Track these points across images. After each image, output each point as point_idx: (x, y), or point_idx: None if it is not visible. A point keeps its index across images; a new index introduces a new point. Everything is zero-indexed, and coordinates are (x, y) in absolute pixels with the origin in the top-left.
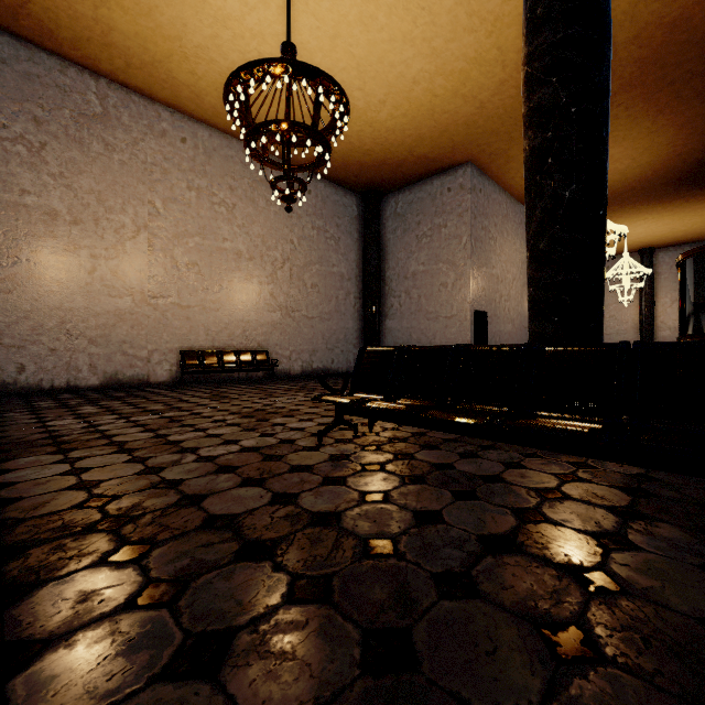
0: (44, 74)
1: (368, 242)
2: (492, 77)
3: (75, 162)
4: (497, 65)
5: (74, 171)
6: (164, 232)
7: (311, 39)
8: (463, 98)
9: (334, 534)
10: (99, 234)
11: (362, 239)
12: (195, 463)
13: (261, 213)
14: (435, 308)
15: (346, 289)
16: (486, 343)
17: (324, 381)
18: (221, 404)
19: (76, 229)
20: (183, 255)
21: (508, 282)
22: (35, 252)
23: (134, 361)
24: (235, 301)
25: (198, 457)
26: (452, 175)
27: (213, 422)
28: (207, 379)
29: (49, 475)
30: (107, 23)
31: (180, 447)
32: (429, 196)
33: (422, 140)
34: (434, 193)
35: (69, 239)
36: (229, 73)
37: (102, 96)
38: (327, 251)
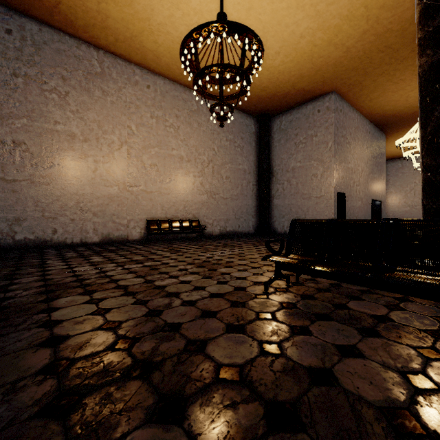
0: (67, 49)
1: (262, 149)
2: (358, 29)
3: (85, 103)
4: (362, 19)
5: (84, 108)
6: (137, 145)
7: (233, 12)
8: (334, 46)
9: (344, 398)
10: (99, 147)
11: (258, 147)
12: (182, 307)
13: (195, 131)
14: (308, 191)
15: (247, 179)
16: (344, 214)
17: (269, 245)
18: (179, 256)
19: (86, 145)
20: (148, 159)
21: (358, 173)
22: (63, 159)
23: (119, 227)
24: (179, 188)
25: (183, 301)
26: (320, 101)
27: (179, 270)
28: (162, 238)
29: (83, 314)
30: (105, 13)
31: (166, 292)
32: (304, 116)
33: (302, 78)
34: (308, 114)
35: (82, 151)
36: (178, 40)
37: (101, 61)
38: (235, 155)
